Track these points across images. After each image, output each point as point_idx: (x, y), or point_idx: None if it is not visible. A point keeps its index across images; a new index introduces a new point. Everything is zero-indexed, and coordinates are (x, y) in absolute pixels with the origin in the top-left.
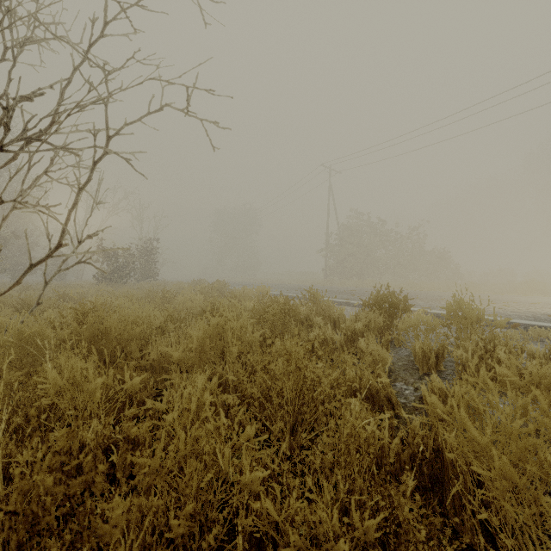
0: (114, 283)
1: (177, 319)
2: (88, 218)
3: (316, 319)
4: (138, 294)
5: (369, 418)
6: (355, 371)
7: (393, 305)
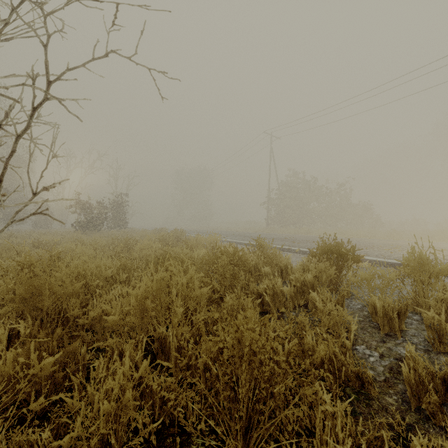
0: (90, 231)
1: (130, 268)
2: (43, 170)
3: (264, 268)
4: (103, 242)
5: (350, 425)
6: (312, 334)
7: (341, 255)
